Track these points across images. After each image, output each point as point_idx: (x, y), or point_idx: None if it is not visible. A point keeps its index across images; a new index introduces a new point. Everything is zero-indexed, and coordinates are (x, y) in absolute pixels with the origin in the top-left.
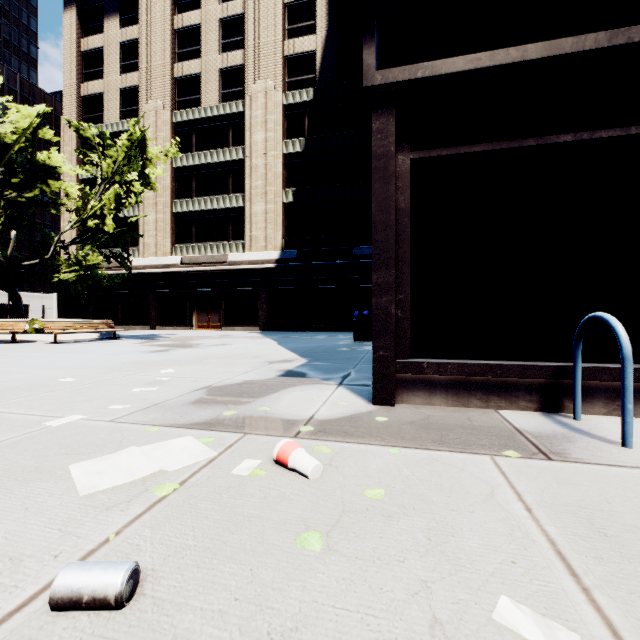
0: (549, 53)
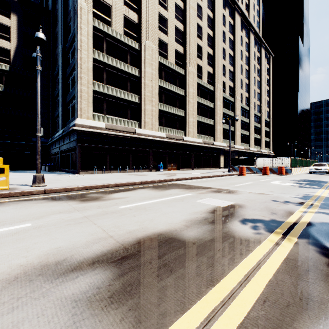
0: (92, 146)
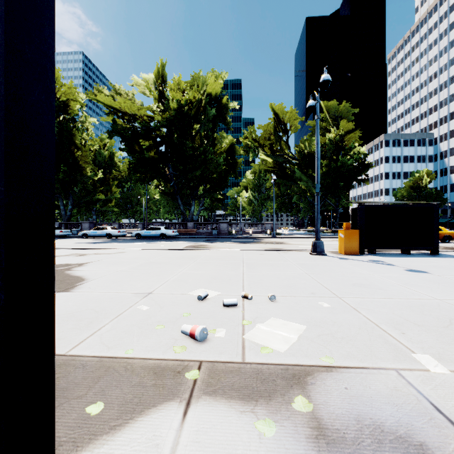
0: None
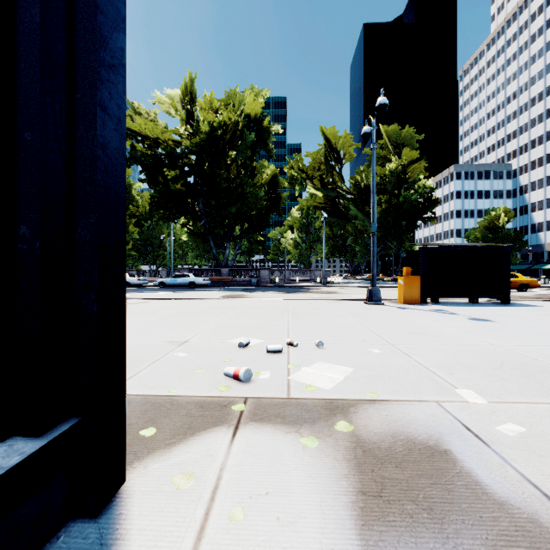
0: None
